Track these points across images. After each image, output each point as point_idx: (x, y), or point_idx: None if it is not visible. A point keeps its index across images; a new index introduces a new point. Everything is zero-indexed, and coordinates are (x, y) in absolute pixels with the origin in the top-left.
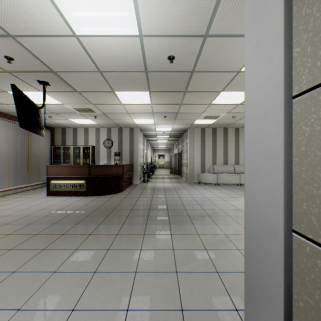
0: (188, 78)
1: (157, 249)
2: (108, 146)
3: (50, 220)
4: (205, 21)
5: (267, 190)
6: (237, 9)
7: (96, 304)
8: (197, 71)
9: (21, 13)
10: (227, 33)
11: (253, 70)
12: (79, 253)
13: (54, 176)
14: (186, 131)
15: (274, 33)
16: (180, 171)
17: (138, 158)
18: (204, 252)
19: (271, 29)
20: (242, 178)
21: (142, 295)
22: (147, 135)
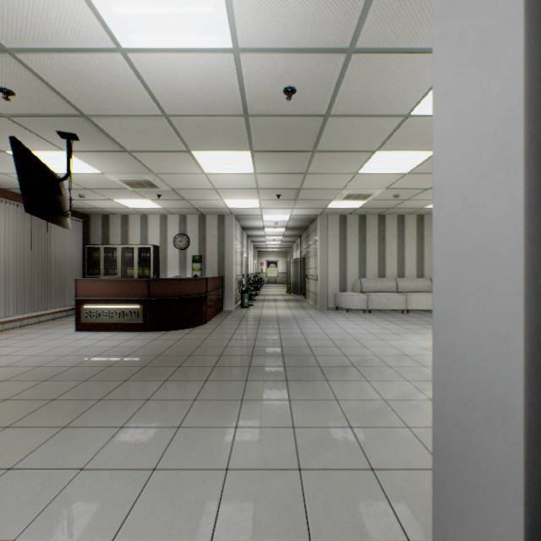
0: (318, 127)
1: (265, 426)
2: (181, 246)
3: (79, 374)
4: (351, 23)
5: (484, 328)
6: (408, 1)
7: (154, 531)
8: (334, 115)
9: (23, 9)
10: (388, 46)
11: (452, 94)
12: (128, 434)
13: (89, 297)
14: (315, 221)
15: (501, 13)
16: (304, 289)
17: (232, 266)
18: (349, 431)
19: (493, 6)
20: (409, 300)
21: (237, 514)
22: (248, 227)
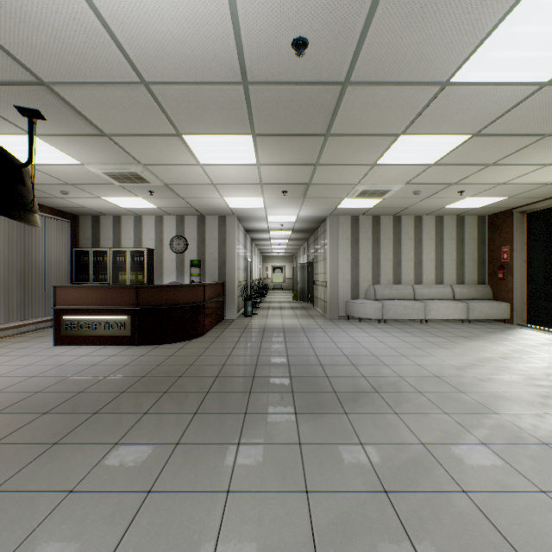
0: (334, 101)
1: (268, 489)
2: (178, 249)
3: (40, 403)
4: None
5: None
6: None
7: None
8: (355, 82)
9: None
10: None
11: None
12: (76, 505)
13: (69, 306)
14: (324, 222)
15: None
16: (311, 296)
17: (234, 271)
18: (384, 499)
19: None
20: (428, 309)
21: None
22: (252, 229)
